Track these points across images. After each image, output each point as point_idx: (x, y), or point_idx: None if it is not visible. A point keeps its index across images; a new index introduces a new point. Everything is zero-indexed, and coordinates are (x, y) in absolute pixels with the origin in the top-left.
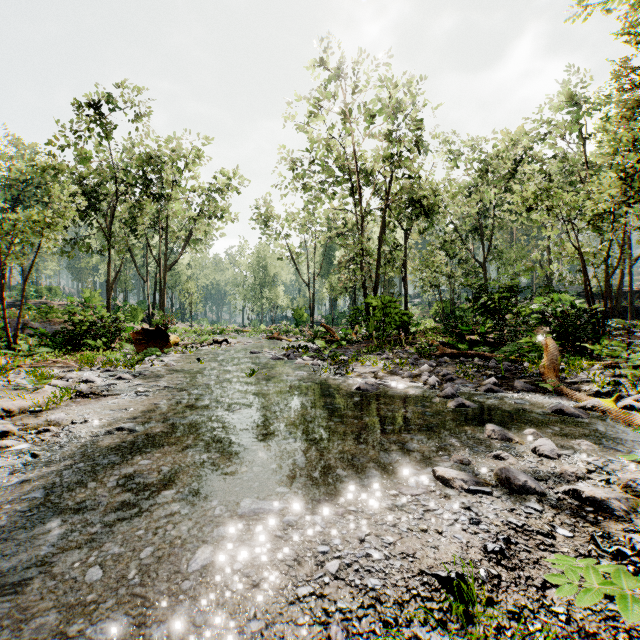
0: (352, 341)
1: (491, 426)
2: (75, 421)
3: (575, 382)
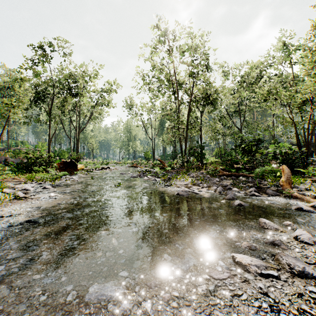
0: (174, 168)
1: (263, 220)
2: (4, 215)
3: (300, 190)
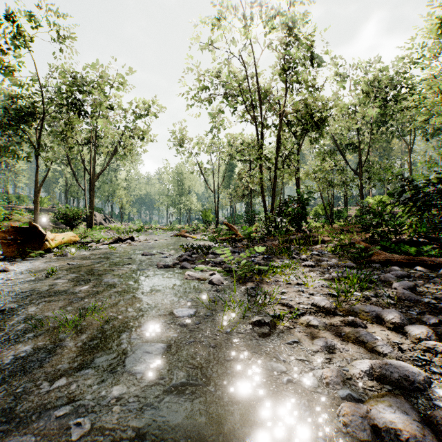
0: (254, 239)
1: None
2: None
3: None
